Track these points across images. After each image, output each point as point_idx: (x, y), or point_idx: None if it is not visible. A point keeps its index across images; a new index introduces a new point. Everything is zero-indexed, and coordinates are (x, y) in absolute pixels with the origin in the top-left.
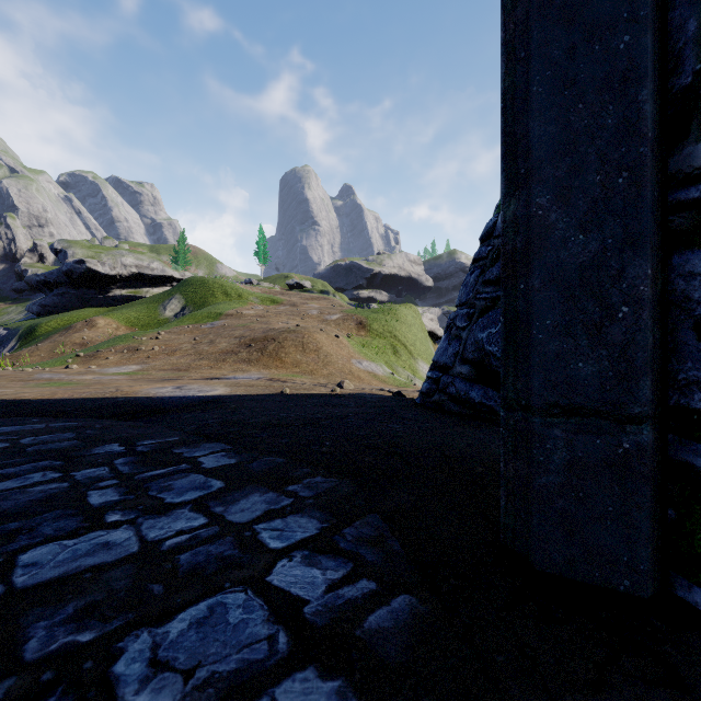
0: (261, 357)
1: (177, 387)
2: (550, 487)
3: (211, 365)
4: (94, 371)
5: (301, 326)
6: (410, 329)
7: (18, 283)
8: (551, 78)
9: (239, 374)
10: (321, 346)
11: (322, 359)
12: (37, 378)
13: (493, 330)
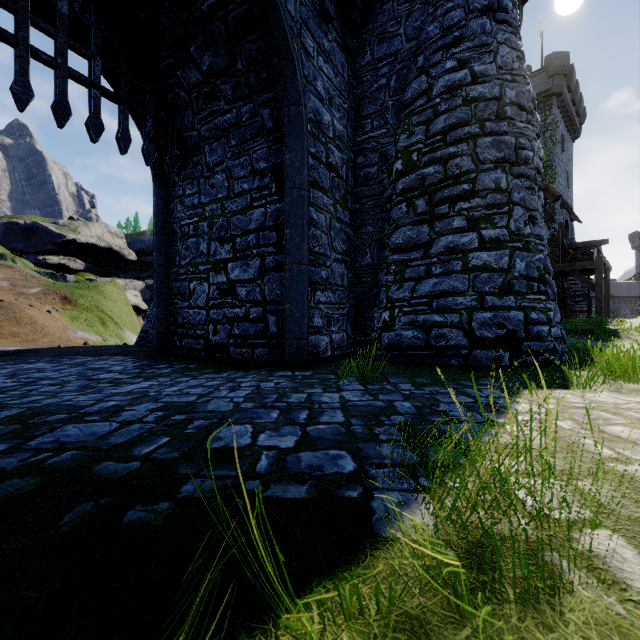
0: None
1: None
2: (158, 343)
3: None
4: None
5: (8, 302)
6: (116, 304)
7: None
8: (158, 297)
9: None
10: (36, 320)
11: (40, 331)
12: None
13: None
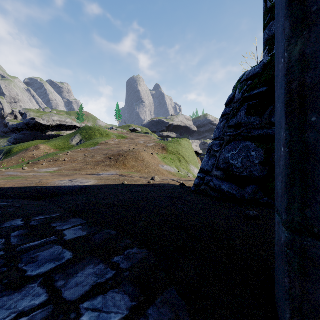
0: (116, 164)
1: (71, 180)
2: None
3: (92, 167)
4: (35, 171)
5: (135, 149)
6: (186, 150)
7: (4, 128)
8: None
9: (105, 172)
10: (144, 158)
11: (145, 165)
12: (5, 174)
13: (234, 152)
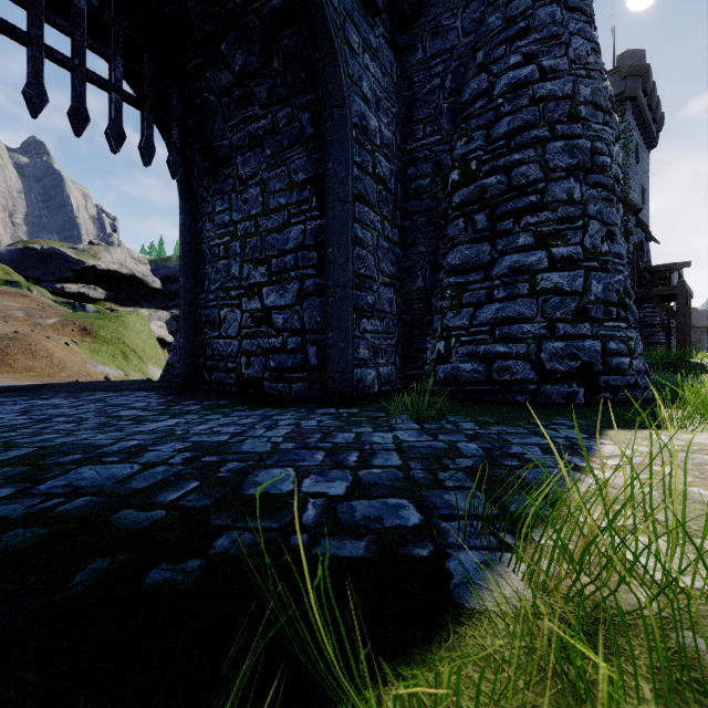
0: None
1: None
2: (185, 377)
3: None
4: None
5: (22, 333)
6: (139, 336)
7: None
8: (185, 326)
9: None
10: (53, 353)
11: (57, 365)
12: None
13: None
